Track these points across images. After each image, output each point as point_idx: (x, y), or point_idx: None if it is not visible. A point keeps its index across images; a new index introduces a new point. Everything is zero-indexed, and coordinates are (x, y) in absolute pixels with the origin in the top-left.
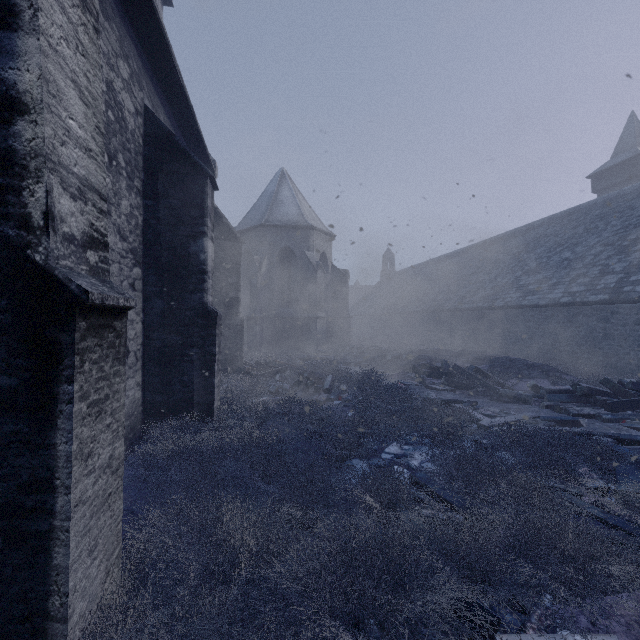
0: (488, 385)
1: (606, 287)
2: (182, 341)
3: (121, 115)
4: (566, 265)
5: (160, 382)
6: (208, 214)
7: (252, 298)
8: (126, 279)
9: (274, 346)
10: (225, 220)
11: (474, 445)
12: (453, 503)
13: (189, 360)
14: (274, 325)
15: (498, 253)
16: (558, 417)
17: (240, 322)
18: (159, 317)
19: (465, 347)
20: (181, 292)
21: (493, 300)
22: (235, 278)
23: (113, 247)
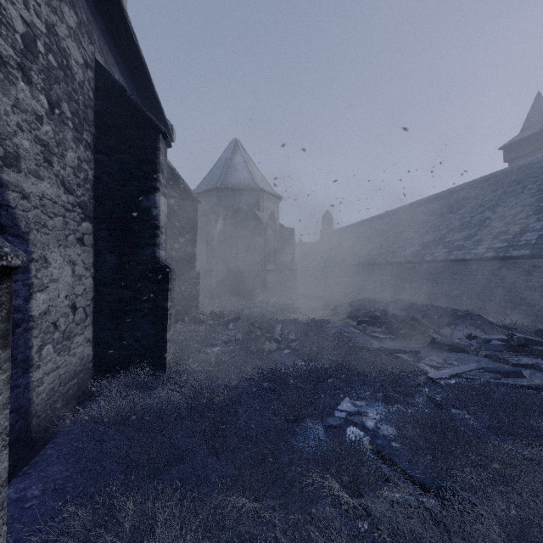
0: (426, 334)
1: (527, 243)
2: (134, 296)
3: (66, 63)
4: (488, 224)
5: (111, 337)
6: (160, 169)
7: (208, 253)
8: (73, 233)
9: (228, 296)
10: (182, 181)
11: (428, 402)
12: (424, 483)
13: (141, 315)
14: (228, 277)
15: (424, 214)
16: (501, 368)
17: (196, 275)
18: (110, 272)
19: (397, 296)
20: (133, 247)
21: (422, 255)
22: (191, 234)
23: (55, 199)
